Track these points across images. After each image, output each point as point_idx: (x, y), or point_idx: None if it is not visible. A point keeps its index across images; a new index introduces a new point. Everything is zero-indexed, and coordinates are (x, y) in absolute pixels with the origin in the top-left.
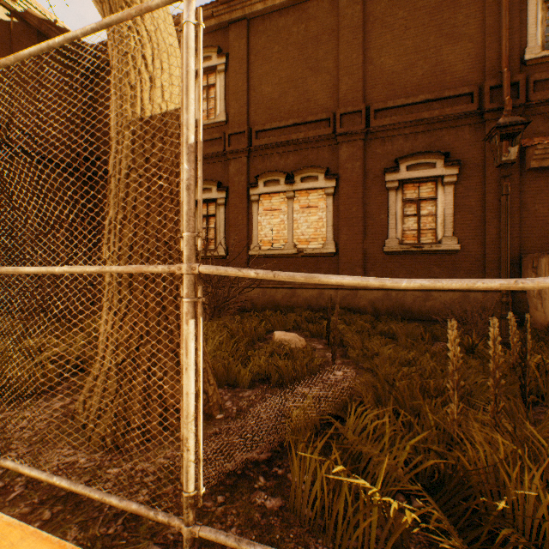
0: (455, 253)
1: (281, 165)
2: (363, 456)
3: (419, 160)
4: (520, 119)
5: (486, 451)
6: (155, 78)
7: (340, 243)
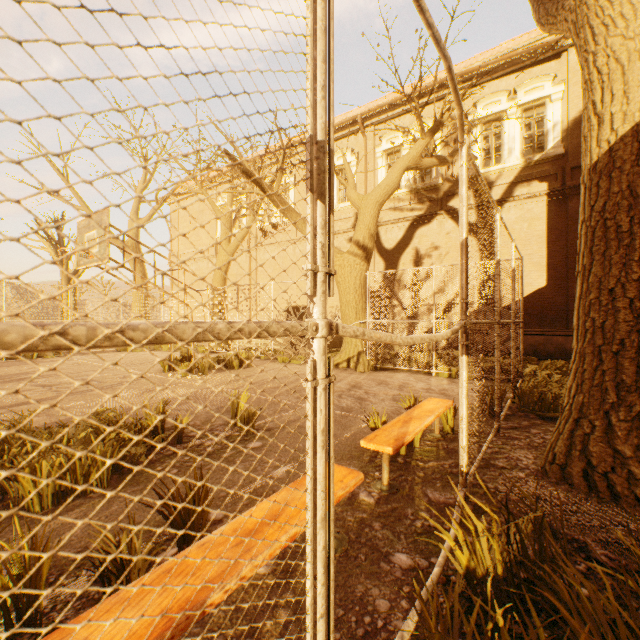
0: None
1: None
2: None
3: None
4: None
5: None
6: (603, 114)
7: None
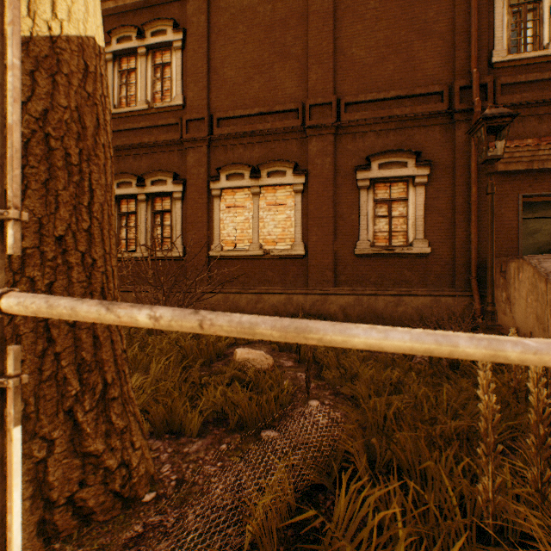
0: (425, 256)
1: (246, 158)
2: None
3: (391, 159)
4: (507, 111)
5: None
6: None
7: (310, 244)
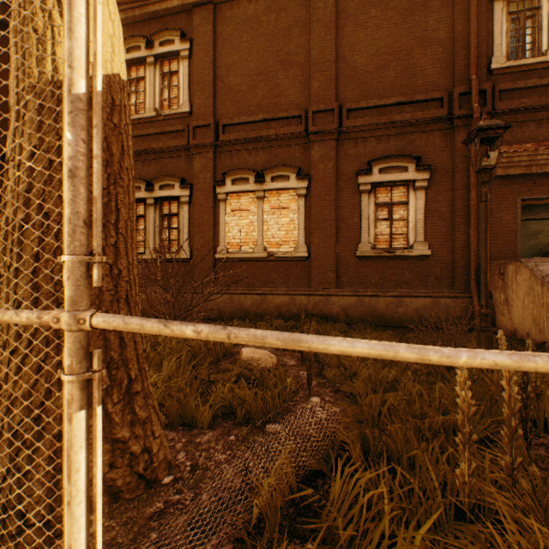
0: (426, 258)
1: (251, 163)
2: (356, 545)
3: (392, 164)
4: (500, 123)
5: (523, 548)
6: None
7: (313, 246)
